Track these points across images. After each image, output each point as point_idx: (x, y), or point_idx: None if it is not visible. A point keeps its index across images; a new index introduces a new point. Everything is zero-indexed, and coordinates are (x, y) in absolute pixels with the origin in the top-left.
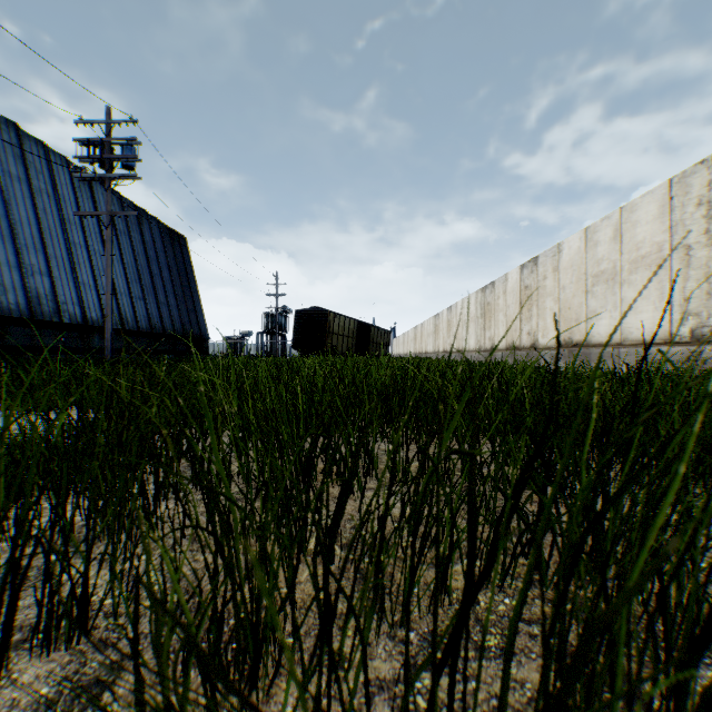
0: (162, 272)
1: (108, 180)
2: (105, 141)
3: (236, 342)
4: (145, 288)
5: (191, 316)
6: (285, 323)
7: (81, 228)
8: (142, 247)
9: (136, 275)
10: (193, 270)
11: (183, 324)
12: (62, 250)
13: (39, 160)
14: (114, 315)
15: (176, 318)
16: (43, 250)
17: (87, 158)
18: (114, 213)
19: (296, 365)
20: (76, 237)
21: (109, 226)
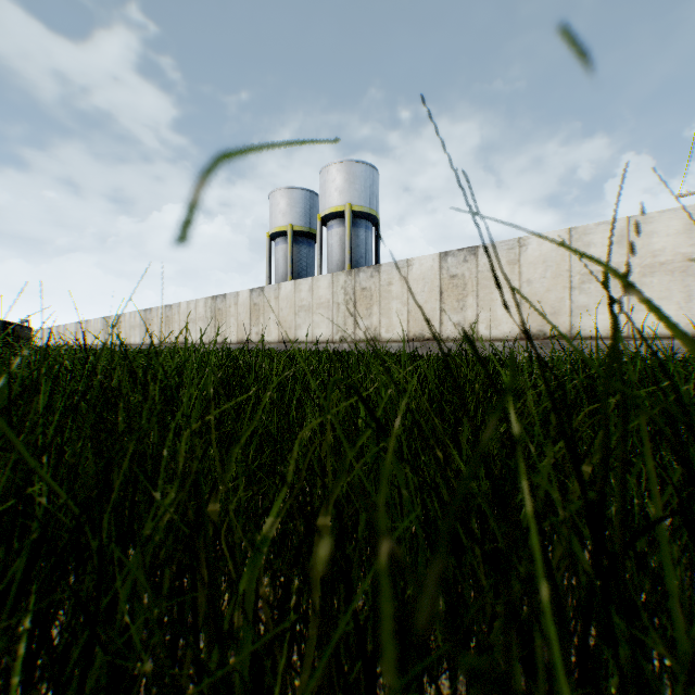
0: None
1: None
2: None
3: None
4: None
5: None
6: None
7: None
8: None
9: None
10: None
11: None
12: None
13: None
14: None
15: None
16: None
17: None
18: None
19: None
20: None
21: None
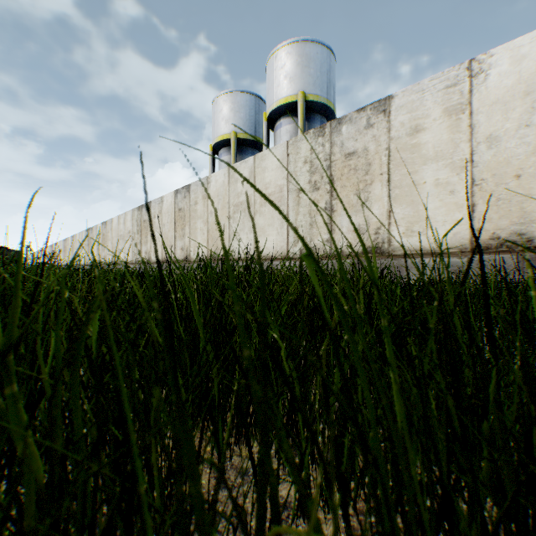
0: None
1: None
2: None
3: None
4: None
5: None
6: None
7: None
8: None
9: None
10: None
11: None
12: None
13: None
14: None
15: None
16: None
17: None
18: None
19: None
20: None
21: None
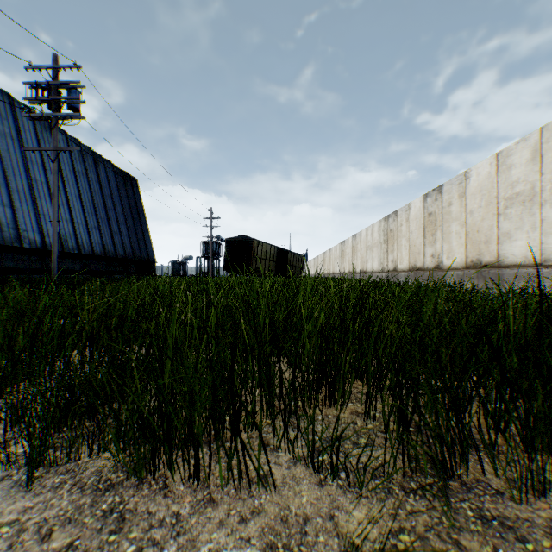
0: (116, 206)
1: (54, 119)
2: (51, 85)
3: (179, 264)
4: (100, 220)
5: (141, 243)
6: (219, 249)
7: (43, 168)
8: (98, 185)
9: (92, 208)
10: (142, 206)
11: (133, 249)
12: (24, 186)
13: (4, 108)
14: (71, 241)
15: (127, 245)
16: (6, 185)
17: (35, 99)
18: (59, 148)
19: (206, 287)
20: (37, 175)
21: (55, 160)
